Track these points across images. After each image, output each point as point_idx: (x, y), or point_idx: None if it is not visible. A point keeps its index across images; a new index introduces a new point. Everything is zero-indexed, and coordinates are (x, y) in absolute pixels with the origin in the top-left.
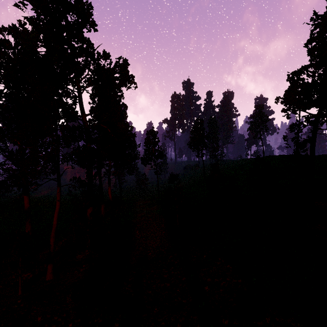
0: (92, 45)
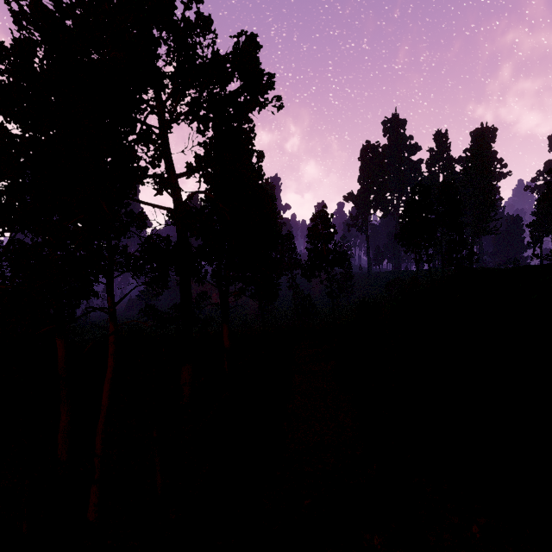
0: None
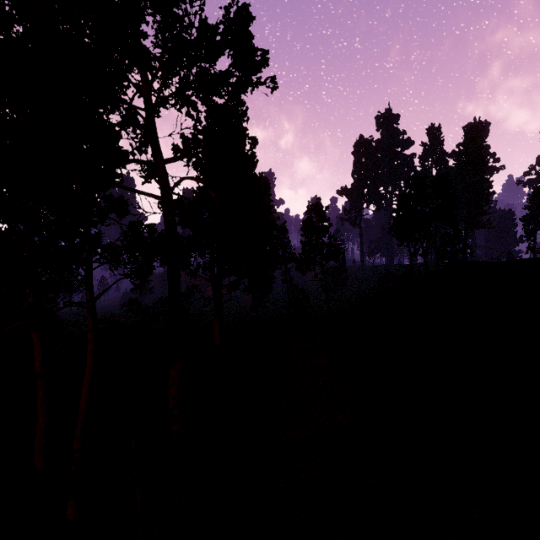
0: None
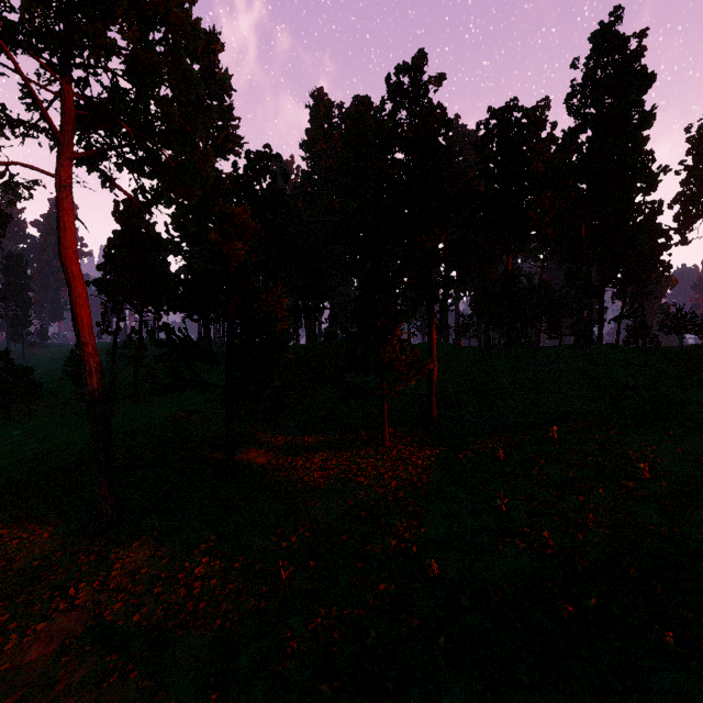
0: None
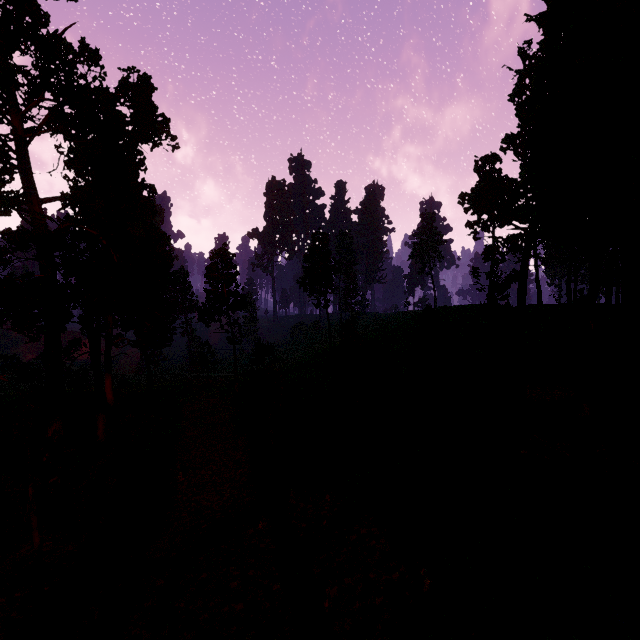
0: (45, 18)
